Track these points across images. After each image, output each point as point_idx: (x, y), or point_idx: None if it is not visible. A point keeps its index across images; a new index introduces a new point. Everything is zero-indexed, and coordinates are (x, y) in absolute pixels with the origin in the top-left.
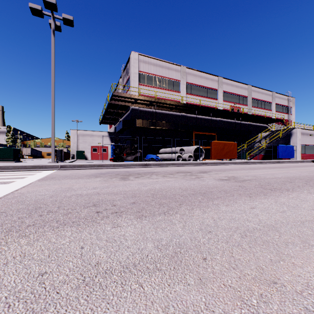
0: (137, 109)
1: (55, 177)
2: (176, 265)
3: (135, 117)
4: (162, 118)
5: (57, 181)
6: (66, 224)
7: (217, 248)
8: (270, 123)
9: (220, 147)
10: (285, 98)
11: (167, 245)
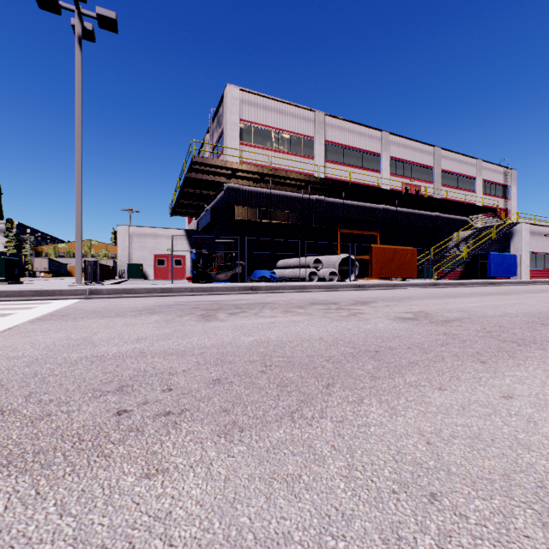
0: (236, 188)
1: (70, 313)
2: None
3: (234, 203)
4: (281, 206)
5: (69, 323)
6: (11, 464)
7: None
8: (472, 214)
9: (387, 256)
10: (500, 171)
11: None
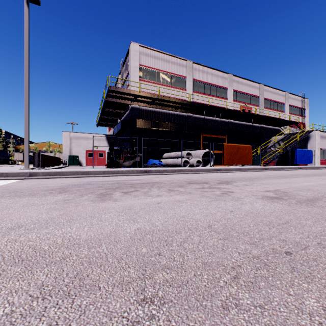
0: (137, 108)
1: None
2: None
3: (135, 117)
4: (166, 119)
5: None
6: None
7: None
8: (283, 126)
9: (233, 151)
10: (299, 99)
11: None
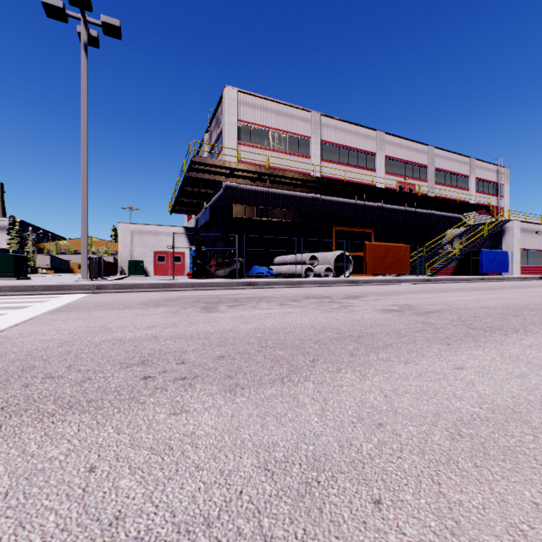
0: (234, 187)
1: (83, 306)
2: (310, 523)
3: (232, 201)
4: (278, 204)
5: (84, 314)
6: (73, 407)
7: (403, 471)
8: (466, 212)
9: (381, 253)
10: (493, 169)
11: (288, 462)
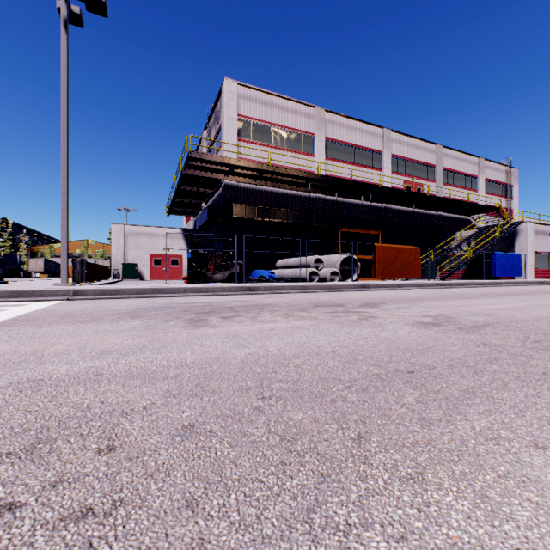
0: (234, 186)
1: (39, 318)
2: None
3: (232, 200)
4: (281, 204)
5: (28, 330)
6: None
7: None
8: (475, 214)
9: (390, 256)
10: (502, 170)
11: None
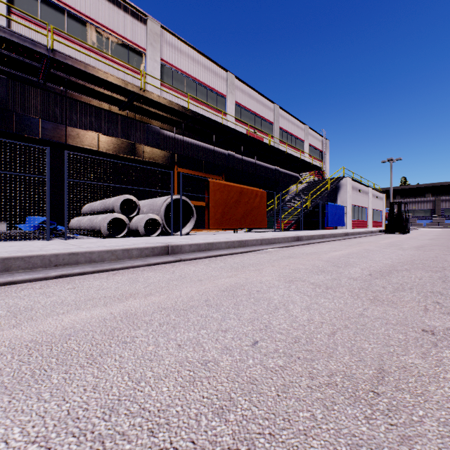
0: None
1: None
2: None
3: None
4: (94, 127)
5: None
6: None
7: None
8: (303, 172)
9: (231, 198)
10: (319, 139)
11: None
